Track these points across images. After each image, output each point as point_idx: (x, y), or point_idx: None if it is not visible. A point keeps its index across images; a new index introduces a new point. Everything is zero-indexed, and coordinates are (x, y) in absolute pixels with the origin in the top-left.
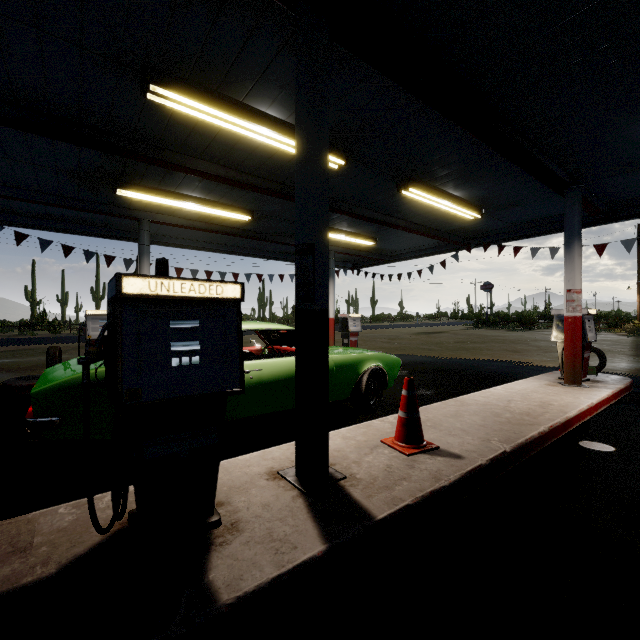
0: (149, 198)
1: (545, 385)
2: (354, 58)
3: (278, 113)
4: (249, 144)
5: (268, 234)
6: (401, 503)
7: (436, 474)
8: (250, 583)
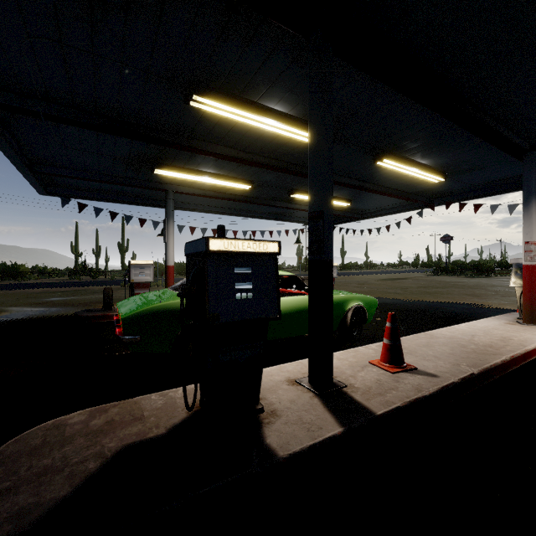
0: (176, 175)
1: (504, 324)
2: (347, 65)
3: (282, 108)
4: (257, 132)
5: (262, 199)
6: (393, 405)
7: (418, 387)
8: (295, 447)
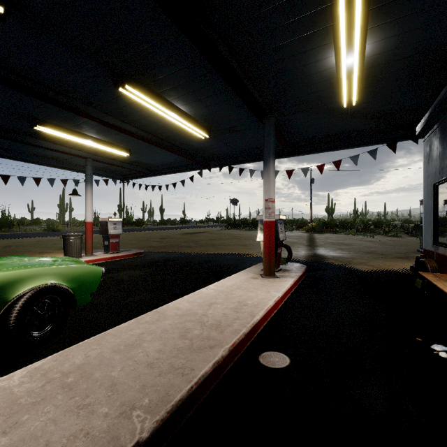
0: None
1: (250, 278)
2: None
3: None
4: None
5: None
6: None
7: None
8: None
